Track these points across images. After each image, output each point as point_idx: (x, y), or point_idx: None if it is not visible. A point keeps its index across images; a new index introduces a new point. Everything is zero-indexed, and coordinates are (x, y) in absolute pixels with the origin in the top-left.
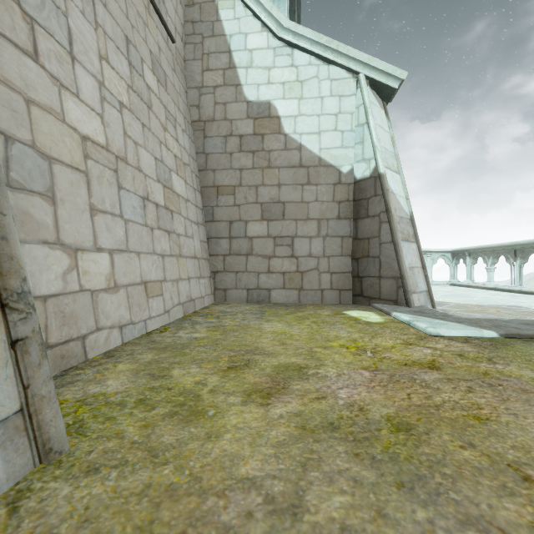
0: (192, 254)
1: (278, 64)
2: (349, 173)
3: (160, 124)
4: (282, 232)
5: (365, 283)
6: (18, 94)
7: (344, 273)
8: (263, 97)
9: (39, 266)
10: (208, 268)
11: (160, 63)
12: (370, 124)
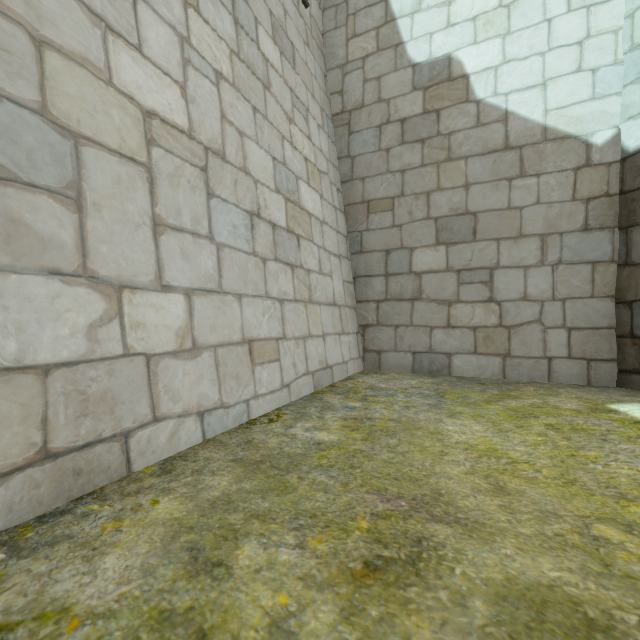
0: (329, 299)
1: None
2: (609, 144)
3: (283, 112)
4: (471, 261)
5: None
6: (17, 26)
7: (597, 329)
8: (438, 51)
9: (38, 313)
10: (354, 320)
11: (286, 32)
12: None
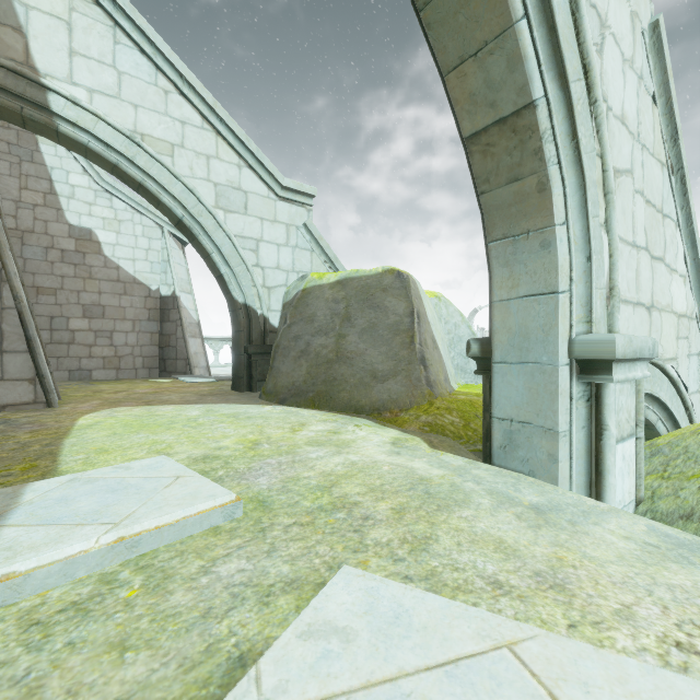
0: None
1: (99, 203)
2: (157, 291)
3: None
4: (103, 327)
5: (168, 363)
6: None
7: (153, 357)
8: (85, 224)
9: None
10: None
11: None
12: (171, 263)
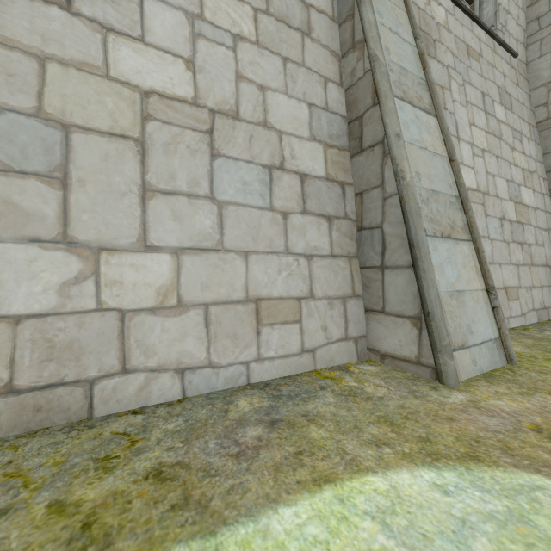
0: (542, 262)
1: None
2: None
3: (508, 147)
4: None
5: None
6: None
7: None
8: None
9: None
10: None
11: (505, 90)
12: None
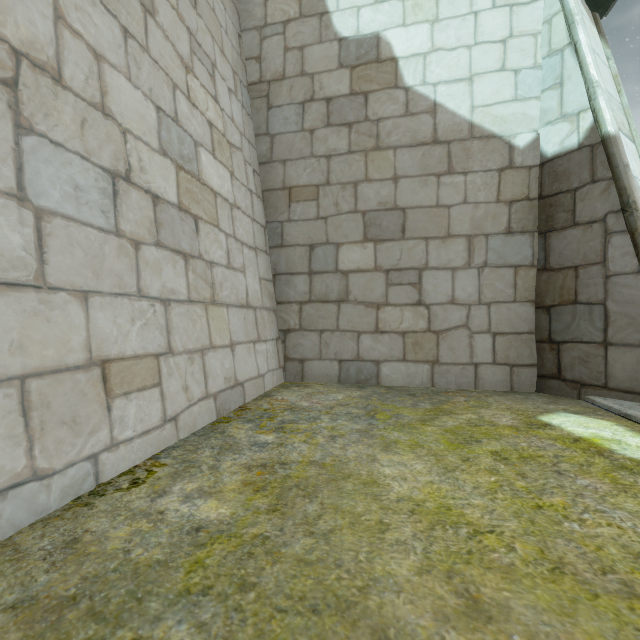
0: (241, 299)
1: None
2: (529, 148)
3: (176, 54)
4: (400, 261)
5: (569, 354)
6: None
7: (519, 334)
8: (366, 28)
9: None
10: (273, 324)
11: None
12: (579, 44)
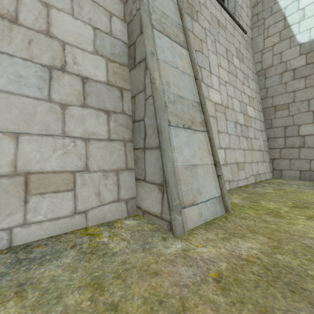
0: (258, 148)
1: None
2: None
3: (241, 83)
4: None
5: None
6: None
7: None
8: None
9: None
10: (268, 156)
11: (240, 50)
12: None
